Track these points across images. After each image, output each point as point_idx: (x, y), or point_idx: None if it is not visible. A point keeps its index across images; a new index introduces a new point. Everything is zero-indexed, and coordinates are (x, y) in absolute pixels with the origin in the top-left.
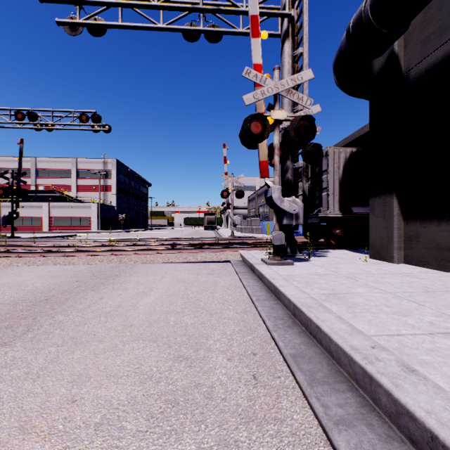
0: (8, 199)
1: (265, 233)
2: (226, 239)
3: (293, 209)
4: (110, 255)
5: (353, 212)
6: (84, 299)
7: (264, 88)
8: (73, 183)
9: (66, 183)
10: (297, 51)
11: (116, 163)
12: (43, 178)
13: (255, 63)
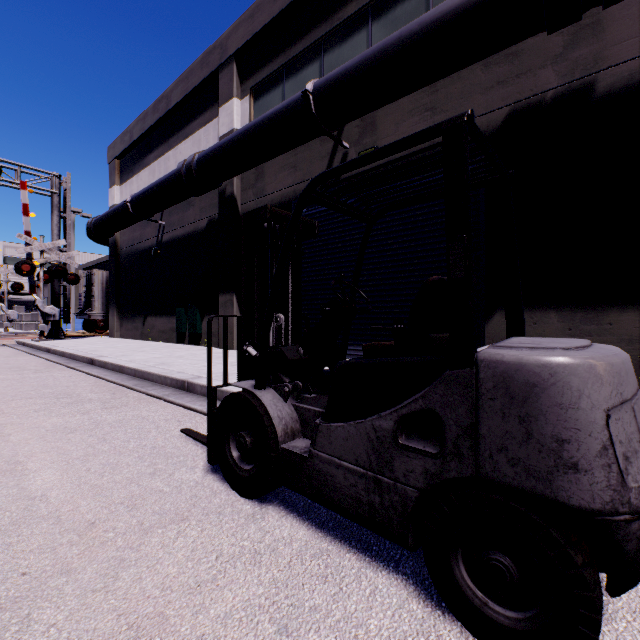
0: None
1: None
2: None
3: (52, 312)
4: None
5: None
6: None
7: (33, 246)
8: None
9: None
10: (63, 215)
11: None
12: None
13: (27, 230)
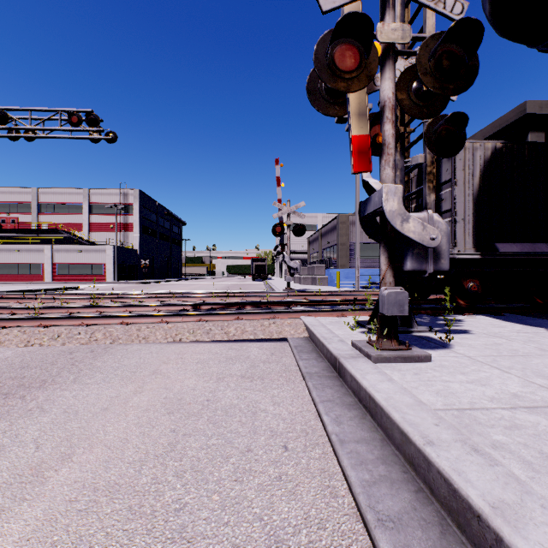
0: (0, 240)
1: (333, 285)
2: (280, 295)
3: (430, 238)
4: (76, 326)
5: (499, 251)
6: None
7: None
8: (85, 221)
9: (76, 221)
10: None
11: (139, 195)
12: (47, 215)
13: None
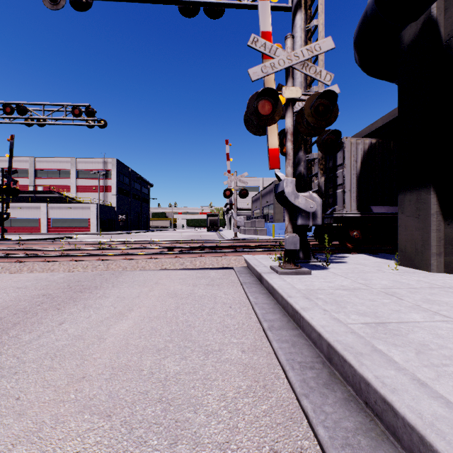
0: None
1: (270, 235)
2: (229, 241)
3: (310, 207)
4: (96, 260)
5: (373, 212)
6: (37, 325)
7: (274, 60)
8: (72, 184)
9: (65, 184)
10: (310, 24)
11: (116, 163)
12: (42, 179)
13: (263, 31)
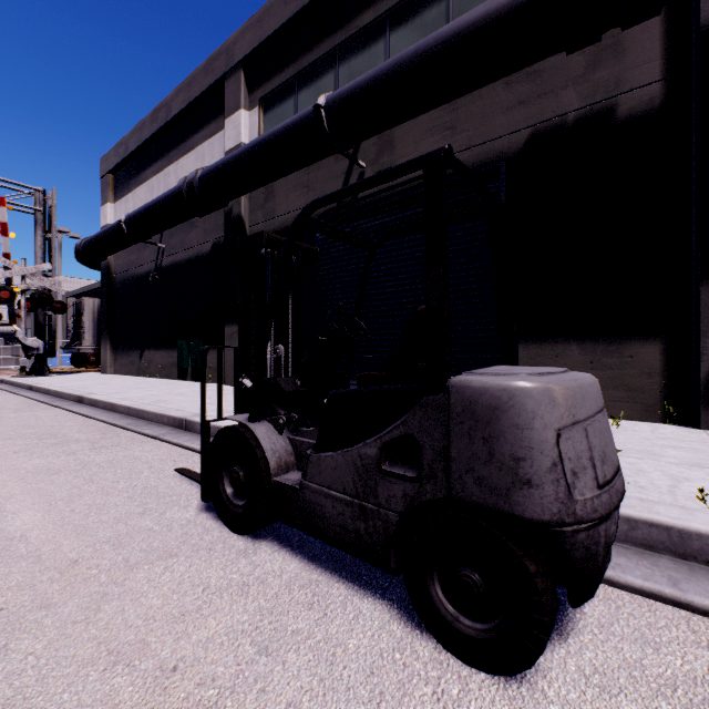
0: None
1: None
2: None
3: (36, 345)
4: None
5: None
6: None
7: (12, 271)
8: None
9: None
10: (48, 235)
11: None
12: None
13: (5, 252)
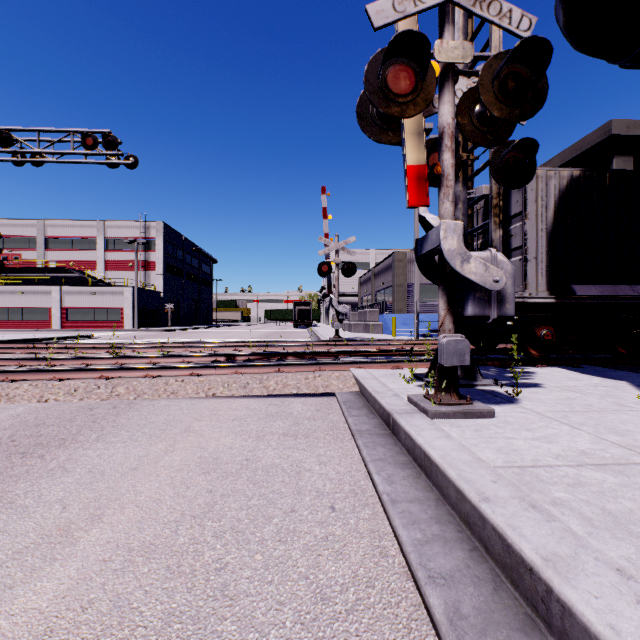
0: (1, 281)
1: (388, 333)
2: (327, 344)
3: (493, 280)
4: (95, 379)
5: (576, 294)
6: None
7: None
8: (99, 258)
9: (89, 258)
10: None
11: (163, 228)
12: (56, 251)
13: None
